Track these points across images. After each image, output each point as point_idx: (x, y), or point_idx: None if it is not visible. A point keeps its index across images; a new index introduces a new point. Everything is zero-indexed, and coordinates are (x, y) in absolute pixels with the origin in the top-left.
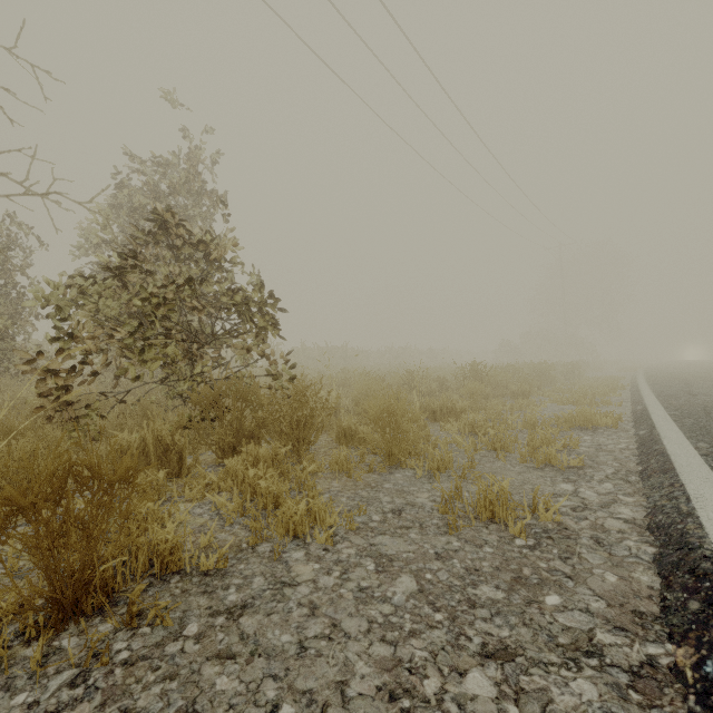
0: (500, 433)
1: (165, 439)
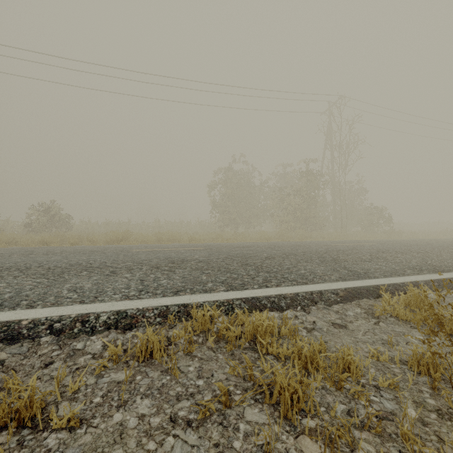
0: (433, 237)
1: (383, 235)
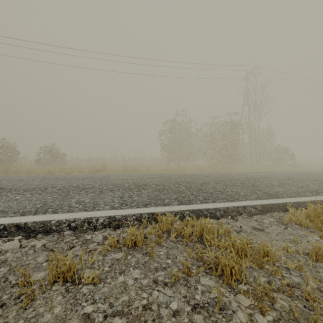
0: None
1: (288, 167)
